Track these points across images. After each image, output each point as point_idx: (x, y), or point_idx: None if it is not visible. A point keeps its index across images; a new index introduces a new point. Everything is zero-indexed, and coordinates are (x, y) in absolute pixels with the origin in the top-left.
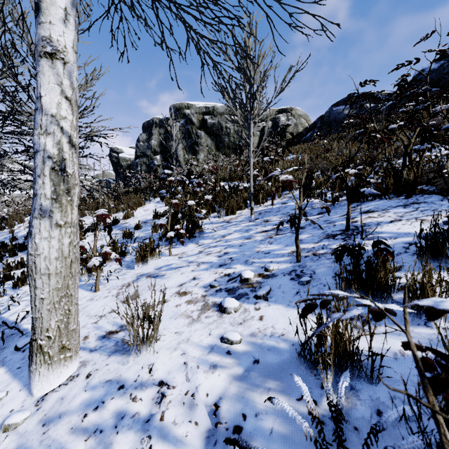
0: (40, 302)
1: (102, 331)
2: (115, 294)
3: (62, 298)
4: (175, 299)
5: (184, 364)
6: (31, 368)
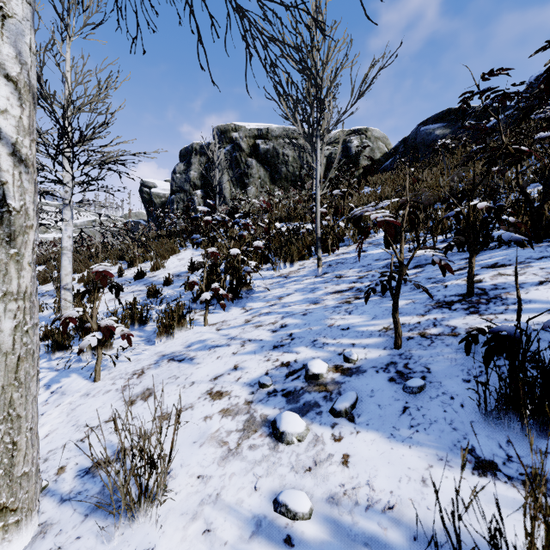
0: None
1: (87, 459)
2: (120, 387)
3: None
4: (204, 405)
5: None
6: None
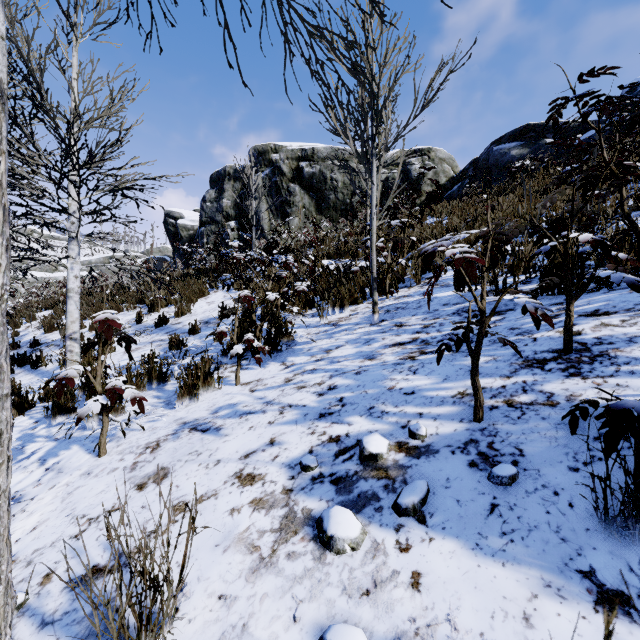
0: None
1: (80, 564)
2: (129, 465)
3: None
4: (232, 493)
5: None
6: None
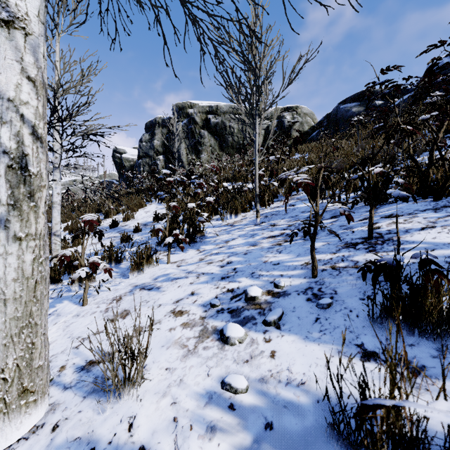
0: None
1: (81, 360)
2: (103, 309)
3: (22, 329)
4: (169, 321)
5: (173, 421)
6: None
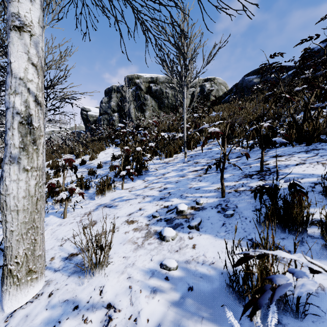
0: (10, 234)
1: (65, 253)
2: (78, 221)
3: (28, 230)
4: (124, 227)
5: (129, 288)
6: (2, 288)
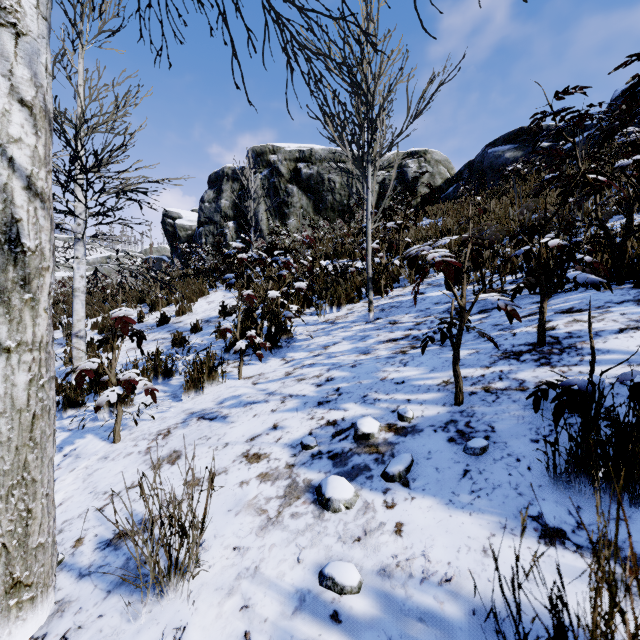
0: None
1: (107, 529)
2: (143, 449)
3: (12, 489)
4: (240, 470)
5: (243, 638)
6: None
